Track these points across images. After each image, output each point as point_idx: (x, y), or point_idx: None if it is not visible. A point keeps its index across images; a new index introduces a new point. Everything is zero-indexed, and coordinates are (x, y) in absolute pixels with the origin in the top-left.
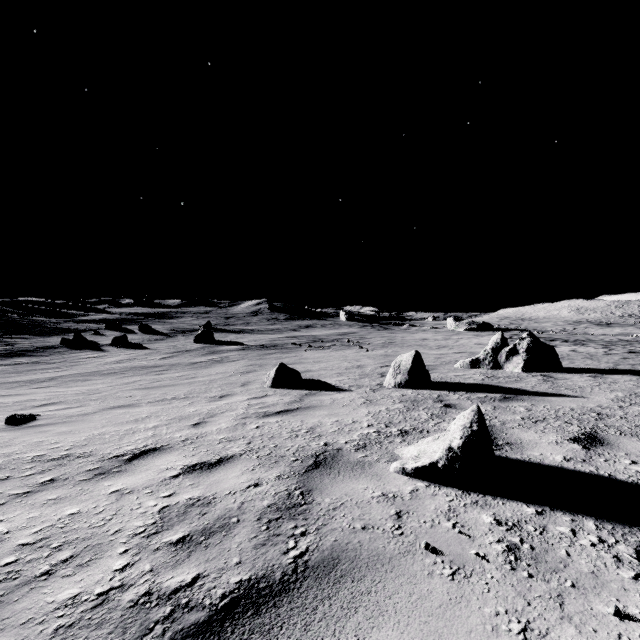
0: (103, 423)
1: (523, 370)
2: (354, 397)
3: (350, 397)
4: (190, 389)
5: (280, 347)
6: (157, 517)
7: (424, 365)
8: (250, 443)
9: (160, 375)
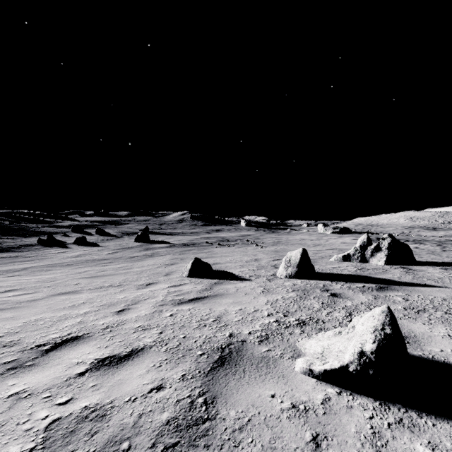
0: (44, 309)
1: (386, 263)
2: (254, 286)
3: (251, 286)
4: (125, 278)
5: (197, 245)
6: (40, 438)
7: (310, 260)
8: (162, 333)
9: (105, 266)
